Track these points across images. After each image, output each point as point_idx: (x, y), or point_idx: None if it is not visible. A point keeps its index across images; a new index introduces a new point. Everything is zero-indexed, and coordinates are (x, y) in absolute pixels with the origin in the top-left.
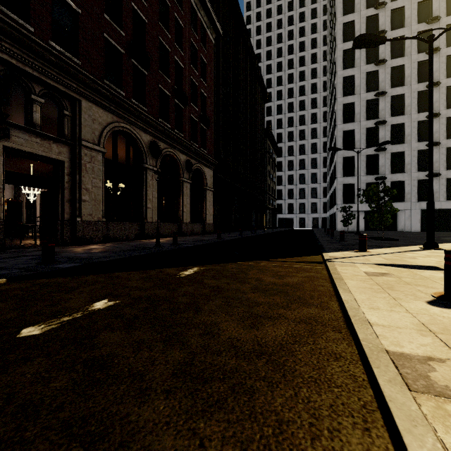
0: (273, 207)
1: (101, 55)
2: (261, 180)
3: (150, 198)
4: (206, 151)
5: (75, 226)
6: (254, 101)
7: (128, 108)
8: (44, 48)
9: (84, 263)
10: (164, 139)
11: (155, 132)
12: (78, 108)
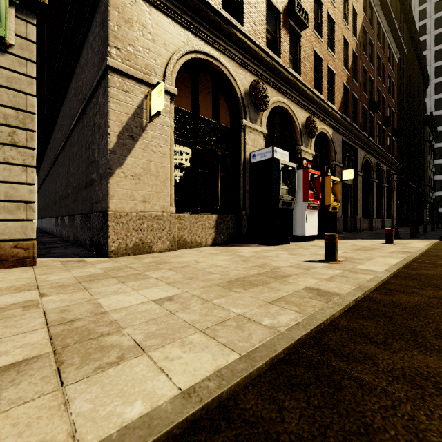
0: (431, 200)
1: (361, 117)
2: (422, 172)
3: (374, 201)
4: (394, 158)
5: (355, 221)
6: (417, 93)
7: (370, 144)
8: (354, 128)
9: (437, 238)
10: (378, 158)
11: (376, 154)
12: (356, 153)
